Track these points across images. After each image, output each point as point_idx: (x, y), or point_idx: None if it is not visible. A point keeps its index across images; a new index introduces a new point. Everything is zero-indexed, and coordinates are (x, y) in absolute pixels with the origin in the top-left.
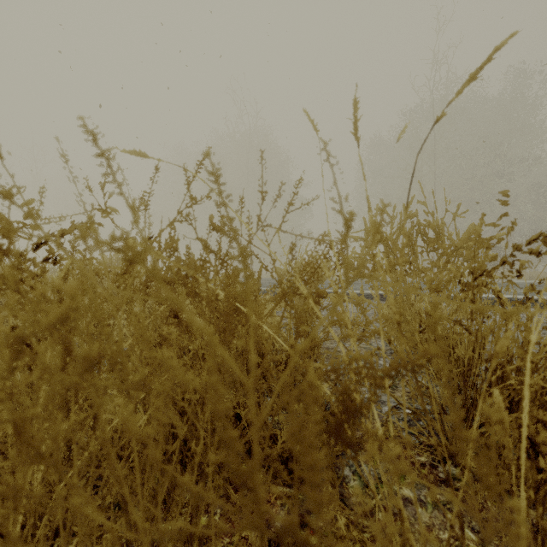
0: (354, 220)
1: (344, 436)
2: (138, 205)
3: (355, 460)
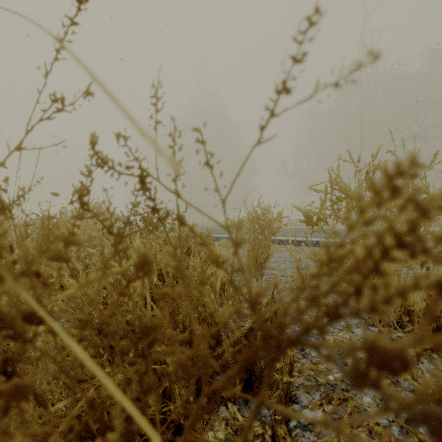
0: None
1: None
2: None
3: None
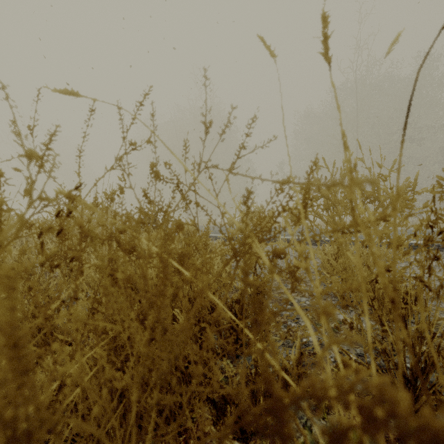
0: None
1: None
2: (49, 143)
3: None
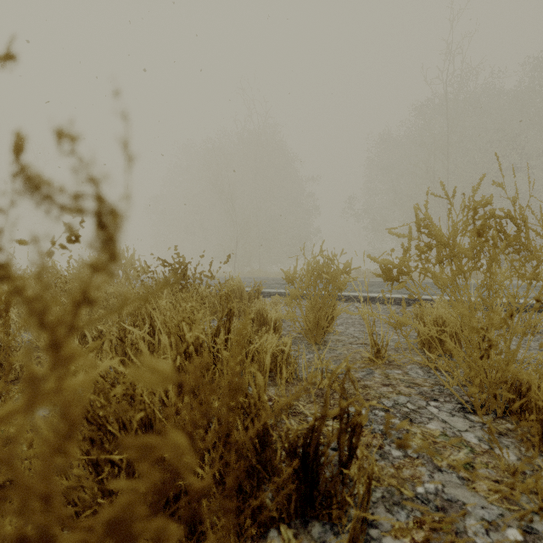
0: None
1: None
2: None
3: None
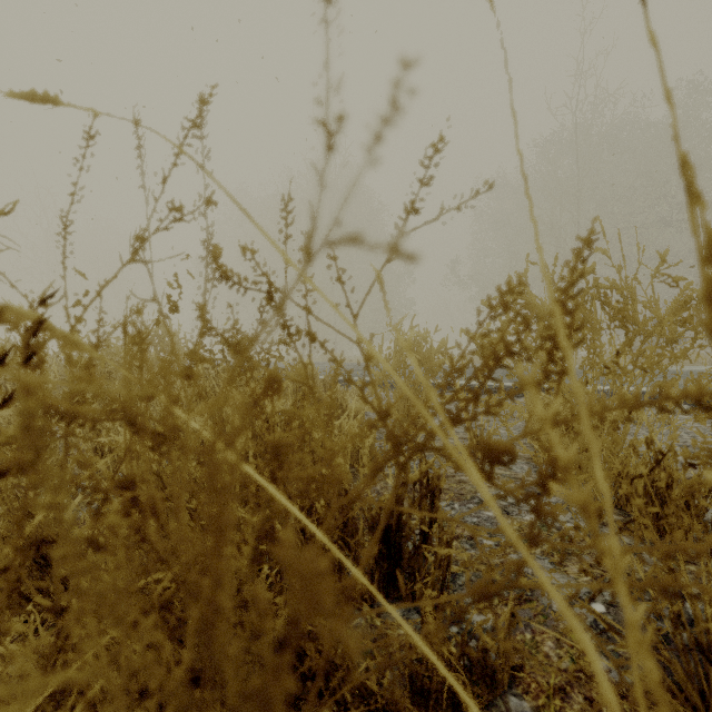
0: None
1: None
2: None
3: None
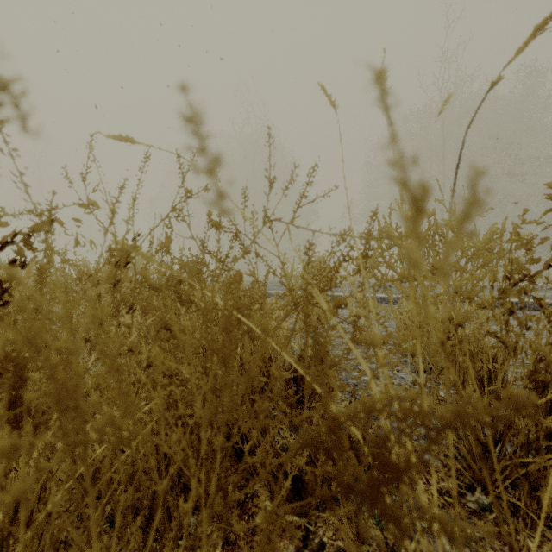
0: (428, 198)
1: (383, 505)
2: (118, 196)
3: (401, 543)
